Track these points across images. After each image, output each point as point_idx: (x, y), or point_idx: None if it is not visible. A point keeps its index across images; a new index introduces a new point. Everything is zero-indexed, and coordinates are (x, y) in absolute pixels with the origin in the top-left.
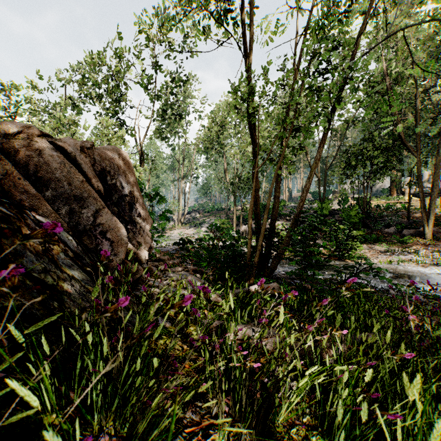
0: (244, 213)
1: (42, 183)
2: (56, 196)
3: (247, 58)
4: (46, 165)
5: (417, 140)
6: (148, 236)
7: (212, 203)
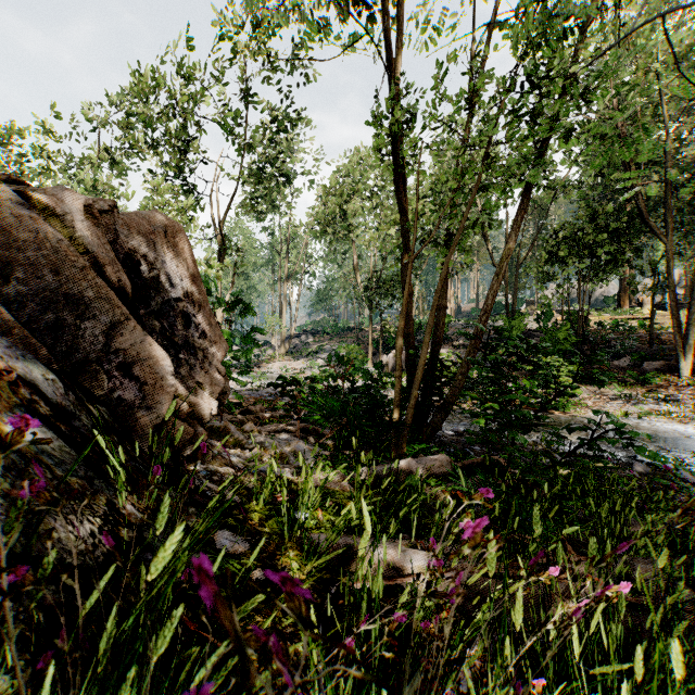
0: (385, 336)
1: None
2: (26, 295)
3: (392, 72)
4: (6, 233)
5: (666, 217)
6: (219, 372)
7: (334, 320)
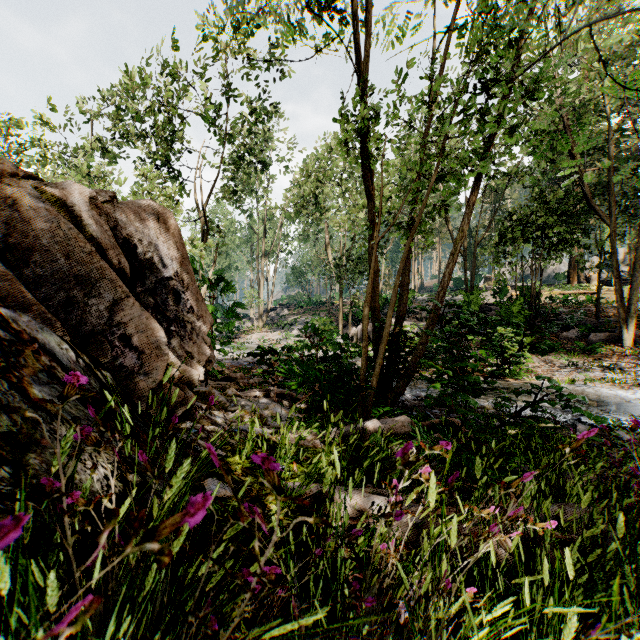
0: (354, 310)
1: (19, 254)
2: (42, 277)
3: (359, 72)
4: (25, 223)
5: (610, 201)
6: (205, 342)
7: (308, 295)
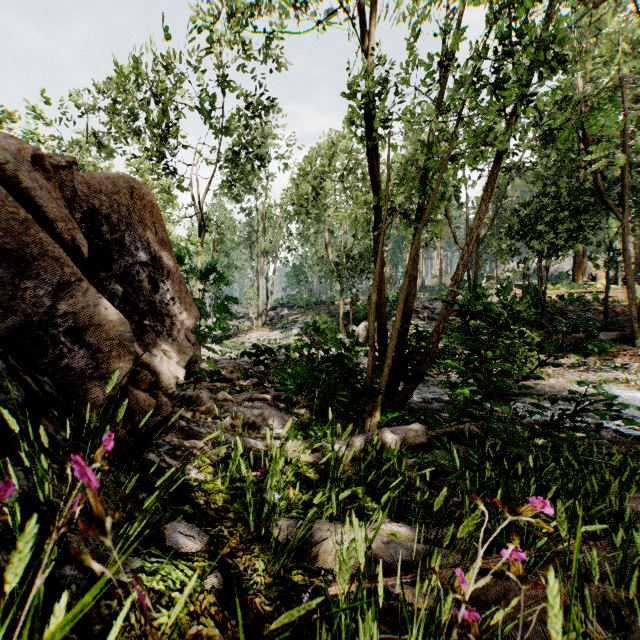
0: (355, 309)
1: None
2: None
3: (364, 47)
4: None
5: (621, 196)
6: (189, 339)
7: (308, 294)
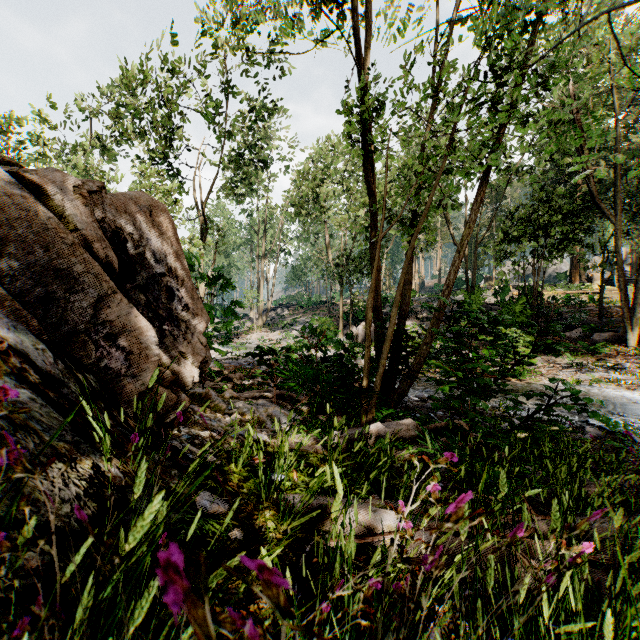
0: (355, 309)
1: None
2: (18, 270)
3: (361, 64)
4: None
5: (614, 200)
6: (201, 342)
7: (308, 295)
